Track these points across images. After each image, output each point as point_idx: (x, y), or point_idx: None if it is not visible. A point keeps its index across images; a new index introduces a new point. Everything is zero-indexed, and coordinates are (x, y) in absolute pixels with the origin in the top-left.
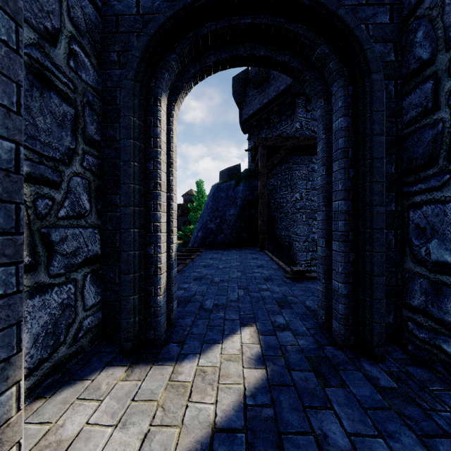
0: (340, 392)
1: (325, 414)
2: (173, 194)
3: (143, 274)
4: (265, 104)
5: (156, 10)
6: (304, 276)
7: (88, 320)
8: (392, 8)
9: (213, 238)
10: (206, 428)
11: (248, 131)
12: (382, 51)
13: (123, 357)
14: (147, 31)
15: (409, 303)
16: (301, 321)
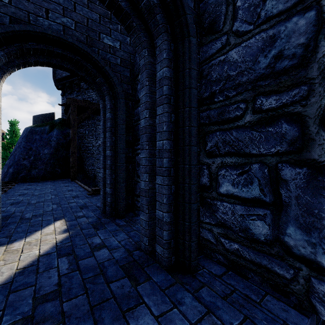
0: (103, 230)
1: (95, 237)
2: None
3: None
4: None
5: None
6: (99, 192)
7: None
8: (131, 71)
9: (27, 173)
10: (35, 257)
11: (61, 88)
12: (127, 88)
13: None
14: None
15: (136, 194)
16: (92, 212)
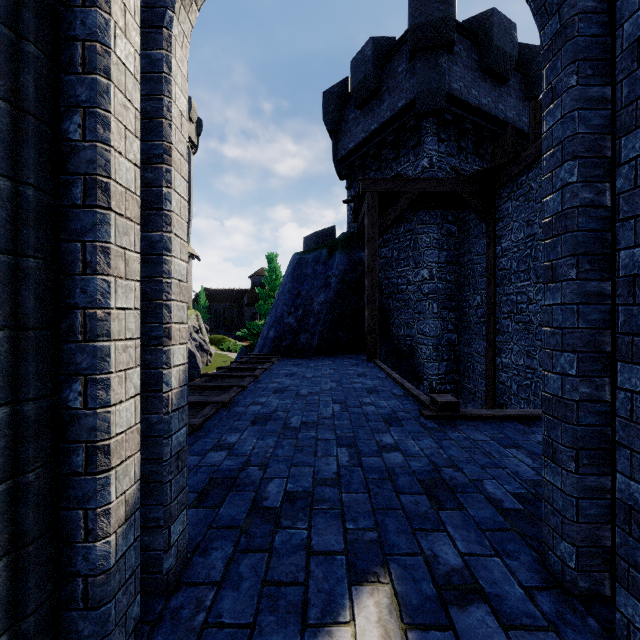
0: None
1: None
2: (169, 235)
3: (38, 478)
4: (373, 132)
5: None
6: (457, 414)
7: None
8: None
9: (293, 340)
10: None
11: (347, 175)
12: None
13: None
14: None
15: None
16: (499, 557)
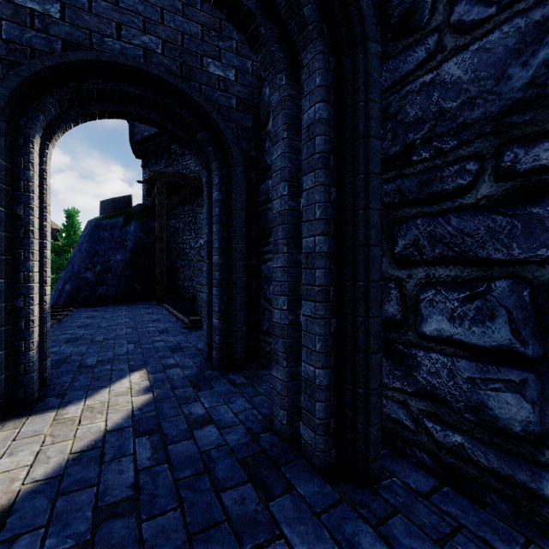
0: (208, 392)
1: (194, 404)
2: (46, 241)
3: (10, 328)
4: None
5: (27, 42)
6: (201, 325)
7: None
8: (253, 118)
9: (91, 292)
10: (99, 433)
11: (142, 156)
12: (247, 147)
13: None
14: (19, 72)
15: (262, 329)
16: (190, 359)
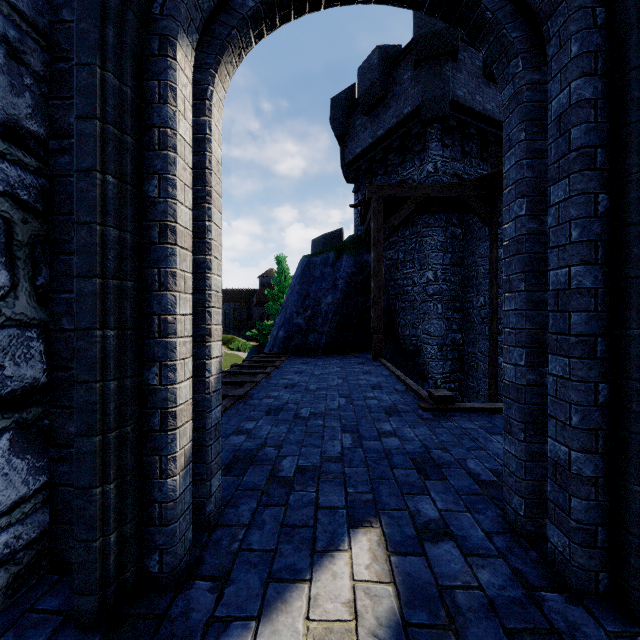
0: None
1: None
2: (210, 258)
3: (132, 431)
4: (380, 137)
5: None
6: (452, 406)
7: (4, 539)
8: None
9: (302, 340)
10: None
11: (354, 179)
12: None
13: (77, 632)
14: None
15: None
16: (469, 513)
